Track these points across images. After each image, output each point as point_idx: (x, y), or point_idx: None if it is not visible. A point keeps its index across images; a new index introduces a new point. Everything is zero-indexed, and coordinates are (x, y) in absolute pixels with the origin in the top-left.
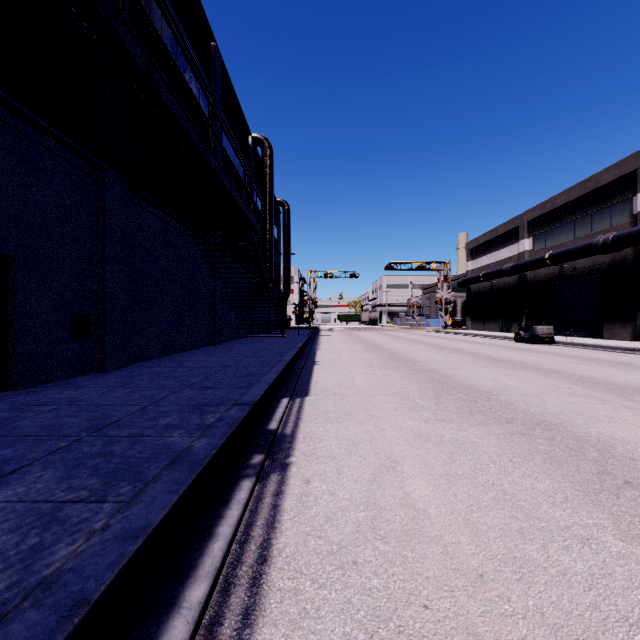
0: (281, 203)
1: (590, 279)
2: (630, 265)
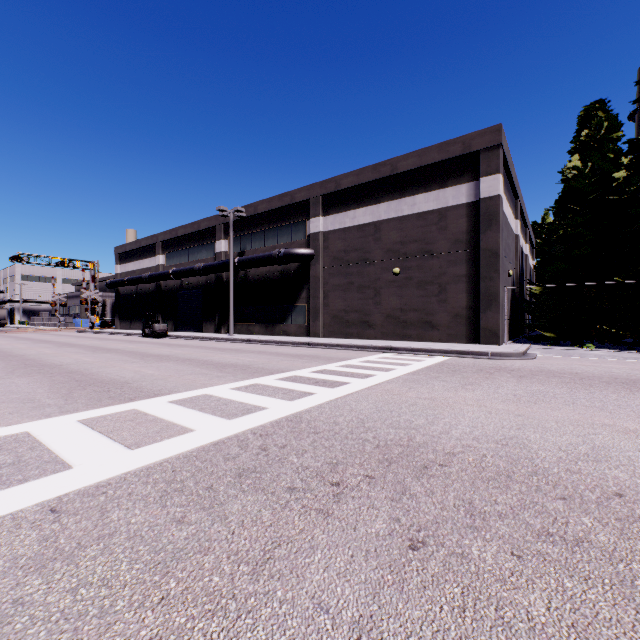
0: None
1: (197, 292)
2: (214, 285)
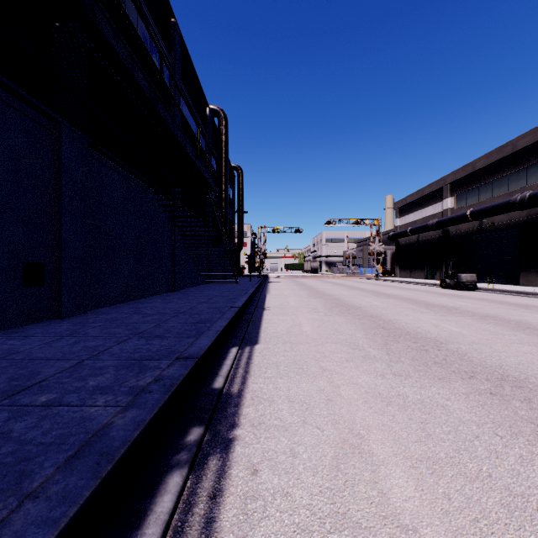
0: (235, 168)
1: (507, 233)
2: None
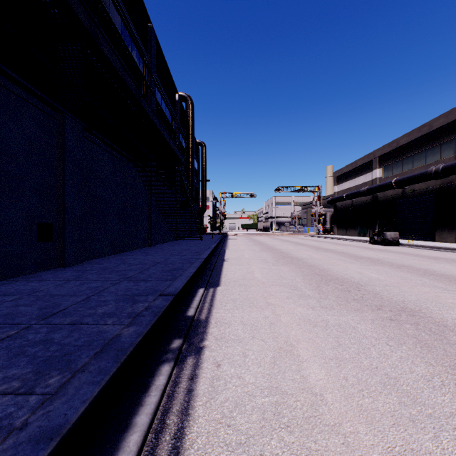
0: (200, 143)
1: (425, 198)
2: (455, 188)
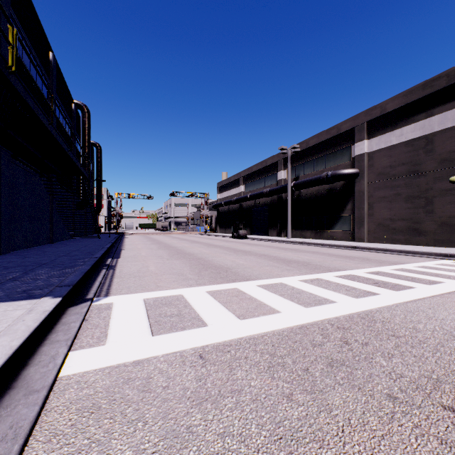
0: (95, 144)
1: (265, 208)
2: (276, 203)
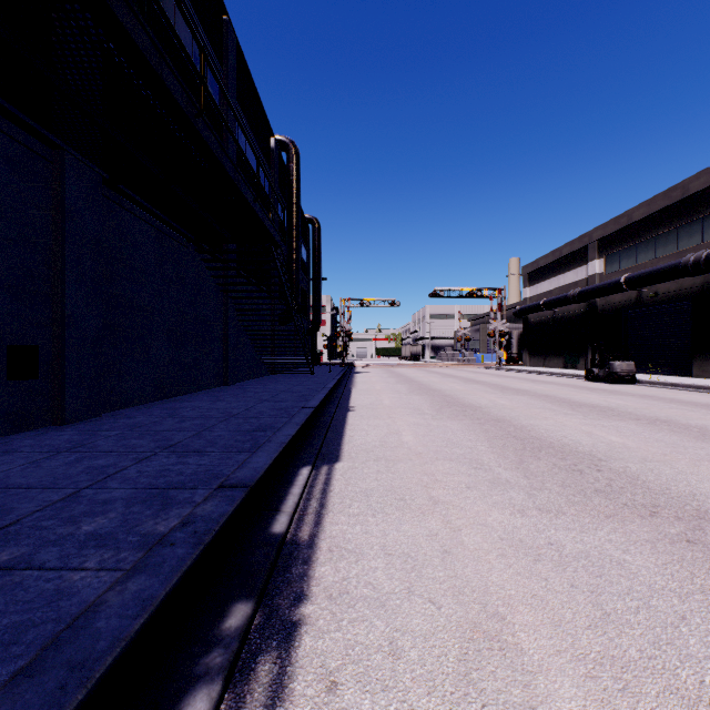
0: (310, 220)
1: (675, 306)
2: None
